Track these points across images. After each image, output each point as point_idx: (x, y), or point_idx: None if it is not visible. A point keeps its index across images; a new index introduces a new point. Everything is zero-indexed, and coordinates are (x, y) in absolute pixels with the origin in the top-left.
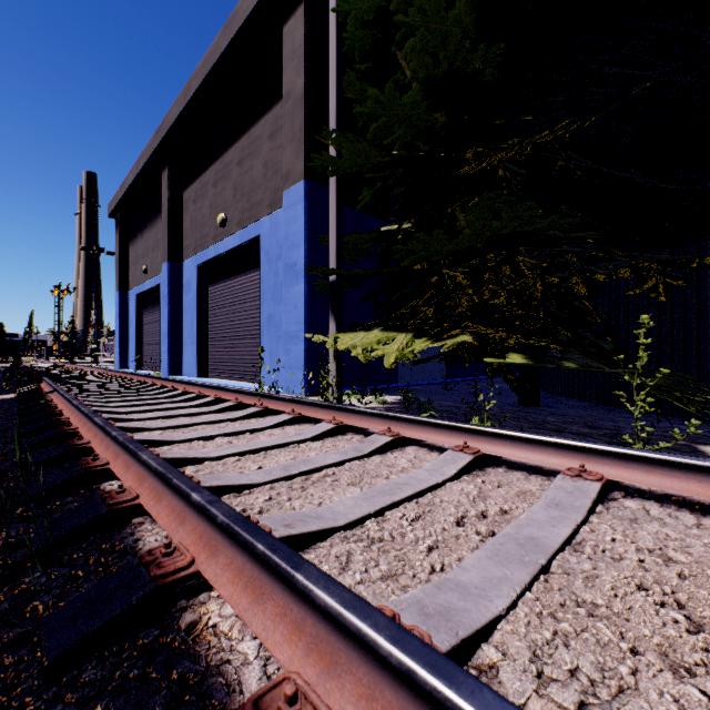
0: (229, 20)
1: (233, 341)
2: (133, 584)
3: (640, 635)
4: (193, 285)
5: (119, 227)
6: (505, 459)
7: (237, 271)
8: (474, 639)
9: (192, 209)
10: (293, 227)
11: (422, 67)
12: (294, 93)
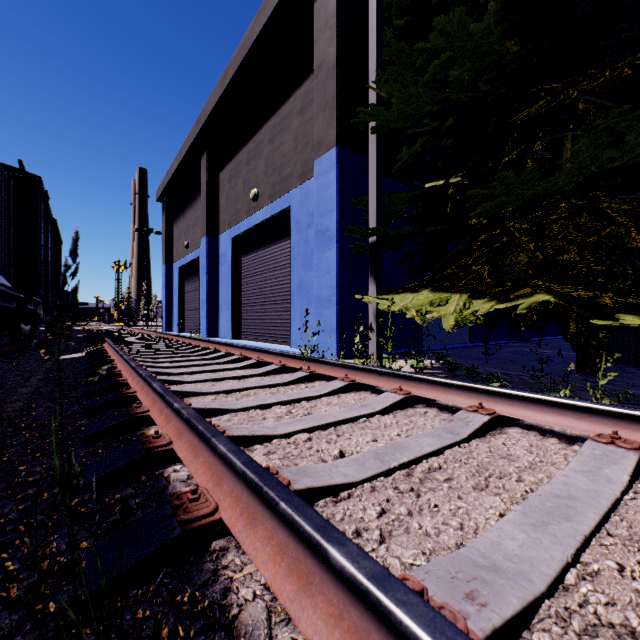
0: (262, 6)
1: (264, 306)
2: None
3: None
4: (228, 256)
5: (165, 210)
6: None
7: (268, 241)
8: None
9: (227, 187)
10: (325, 194)
11: None
12: (326, 64)
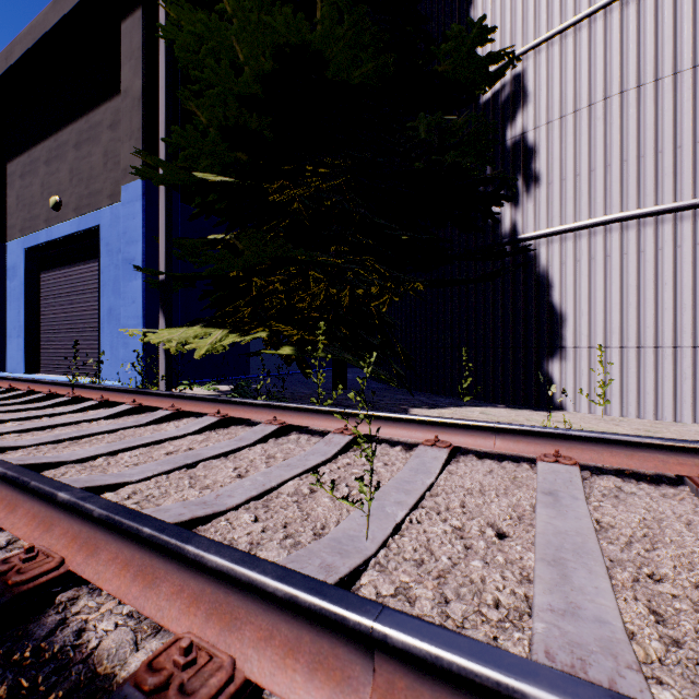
0: None
1: (71, 333)
2: None
3: (205, 482)
4: (20, 270)
5: None
6: (250, 421)
7: (76, 259)
8: (99, 488)
9: (18, 184)
10: (132, 223)
11: (215, 118)
12: (133, 92)
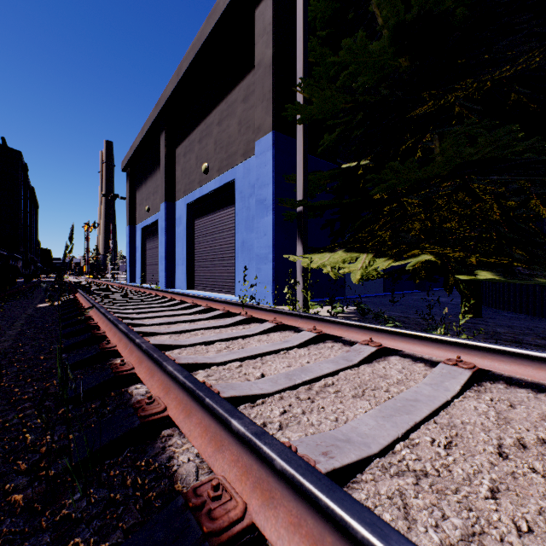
0: (211, 11)
1: (213, 262)
2: (183, 539)
3: None
4: (183, 219)
5: (129, 178)
6: (498, 374)
7: (217, 207)
8: None
9: (182, 161)
10: (263, 170)
11: (393, 13)
12: (264, 62)
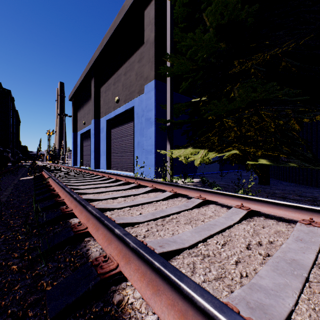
0: (120, 10)
1: (122, 153)
2: (89, 276)
3: None
4: (104, 129)
5: (73, 105)
6: (262, 213)
7: (124, 122)
8: None
9: (104, 95)
10: (149, 102)
11: (215, 20)
12: (150, 40)
